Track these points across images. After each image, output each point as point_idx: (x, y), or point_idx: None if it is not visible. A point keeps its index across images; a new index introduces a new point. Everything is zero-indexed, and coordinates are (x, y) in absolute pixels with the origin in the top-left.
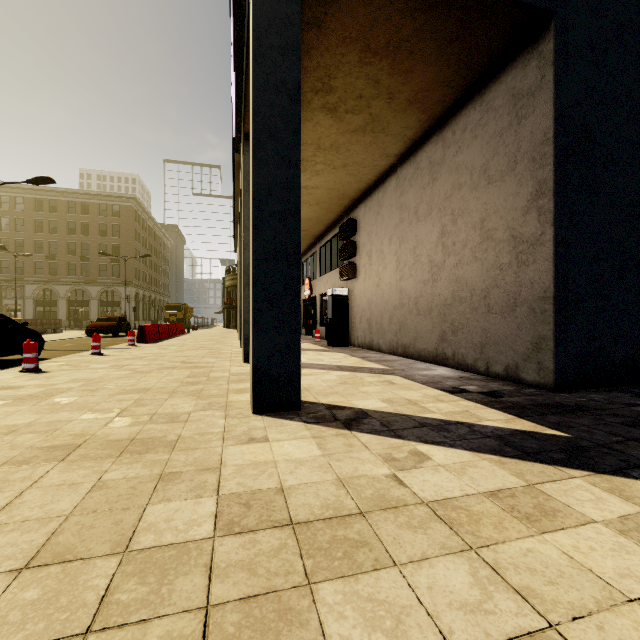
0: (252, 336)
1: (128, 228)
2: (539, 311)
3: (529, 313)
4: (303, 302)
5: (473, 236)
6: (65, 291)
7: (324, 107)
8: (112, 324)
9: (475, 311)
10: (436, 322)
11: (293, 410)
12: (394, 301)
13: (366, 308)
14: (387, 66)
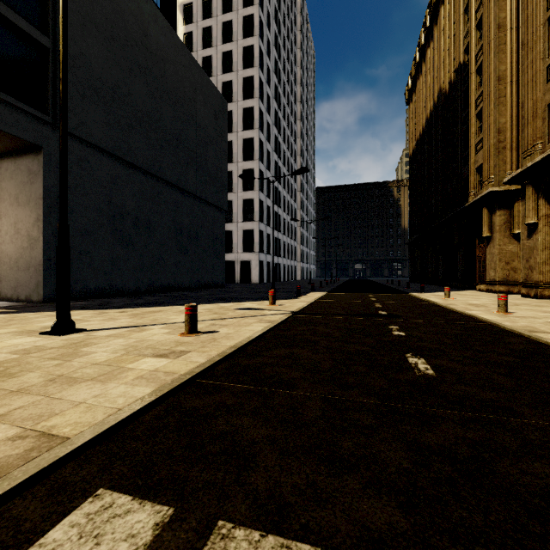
0: None
1: None
2: (38, 270)
3: (35, 271)
4: None
5: (11, 230)
6: None
7: None
8: None
9: (12, 269)
10: None
11: None
12: None
13: None
14: None
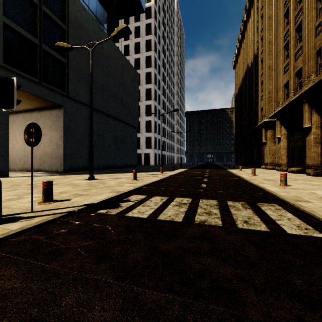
0: None
1: None
2: (61, 158)
3: (59, 159)
4: None
5: (48, 141)
6: None
7: None
8: None
9: (49, 158)
10: (38, 160)
11: (7, 177)
12: (22, 154)
13: None
14: (25, 99)
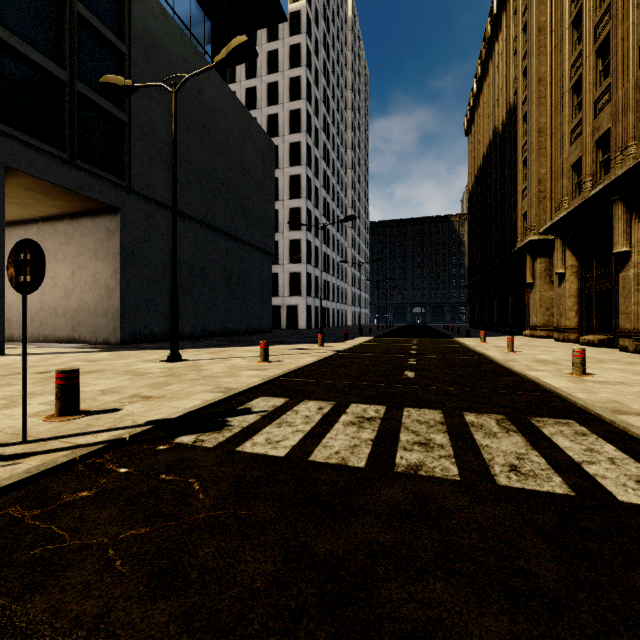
0: None
1: None
2: (116, 316)
3: (113, 317)
4: None
5: (90, 280)
6: None
7: None
8: None
9: (91, 315)
10: (69, 321)
11: (2, 355)
12: (36, 307)
13: (6, 310)
14: (41, 195)
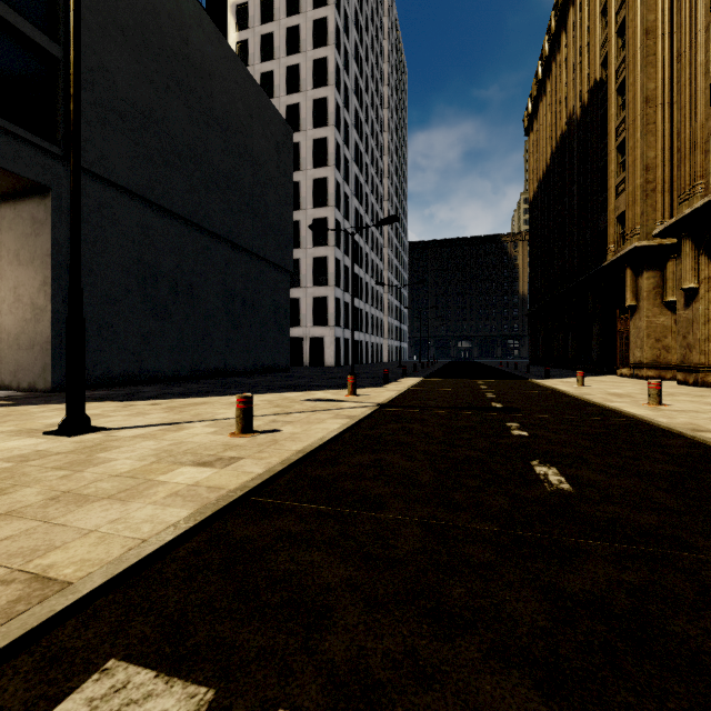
0: None
1: None
2: (46, 349)
3: (41, 350)
4: None
5: (10, 296)
6: None
7: None
8: None
9: (11, 348)
10: None
11: None
12: None
13: None
14: None
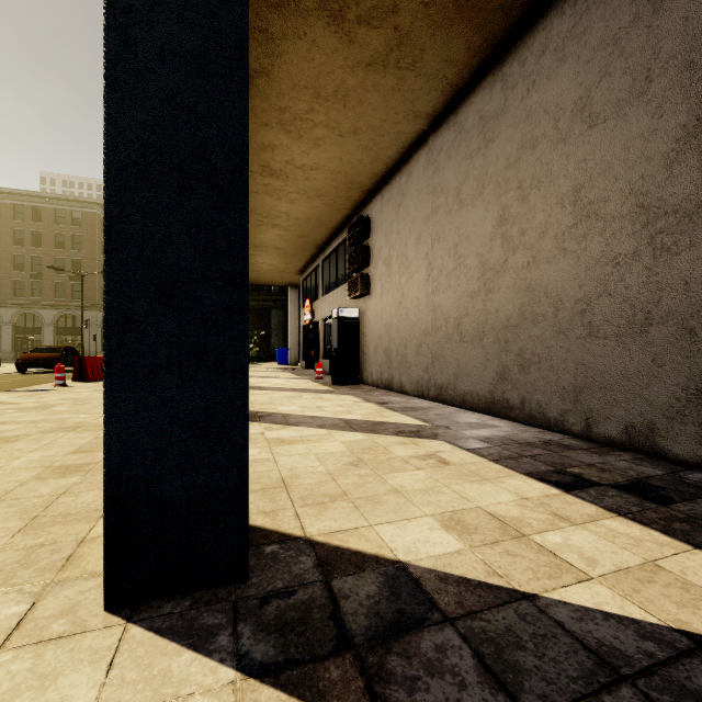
0: (104, 390)
1: (92, 240)
2: None
3: (680, 336)
4: (303, 329)
5: (559, 216)
6: (10, 315)
7: (324, 8)
8: (53, 356)
9: (563, 335)
10: (491, 352)
11: (228, 582)
12: (424, 323)
13: (383, 334)
14: None
